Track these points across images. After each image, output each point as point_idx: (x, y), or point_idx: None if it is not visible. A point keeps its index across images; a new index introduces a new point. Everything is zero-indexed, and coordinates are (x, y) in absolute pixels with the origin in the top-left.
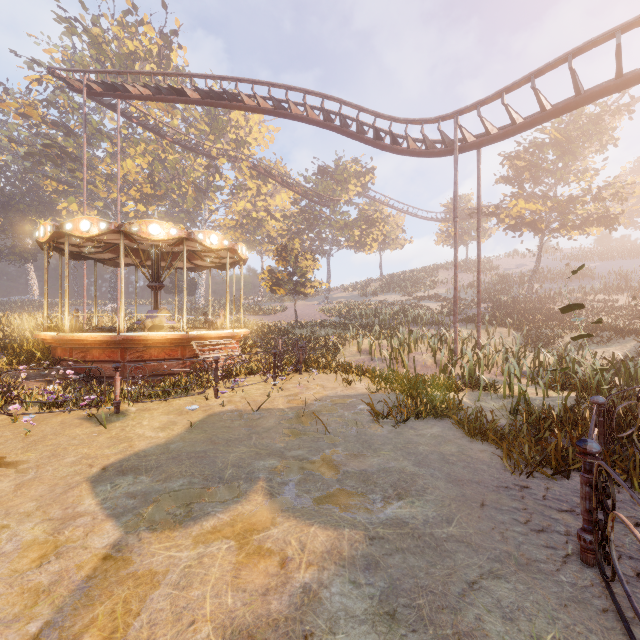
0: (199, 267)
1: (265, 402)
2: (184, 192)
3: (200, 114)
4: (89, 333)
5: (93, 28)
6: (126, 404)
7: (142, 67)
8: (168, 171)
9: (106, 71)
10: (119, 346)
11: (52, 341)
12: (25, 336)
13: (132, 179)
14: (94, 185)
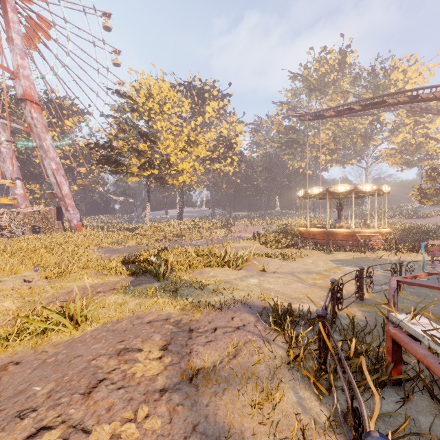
0: (362, 196)
1: (385, 258)
2: (354, 141)
3: (366, 87)
4: (316, 229)
5: (304, 71)
6: (332, 252)
7: (329, 77)
8: (344, 131)
9: (316, 112)
10: (326, 234)
11: (303, 231)
12: (286, 229)
13: (323, 143)
14: (305, 152)
